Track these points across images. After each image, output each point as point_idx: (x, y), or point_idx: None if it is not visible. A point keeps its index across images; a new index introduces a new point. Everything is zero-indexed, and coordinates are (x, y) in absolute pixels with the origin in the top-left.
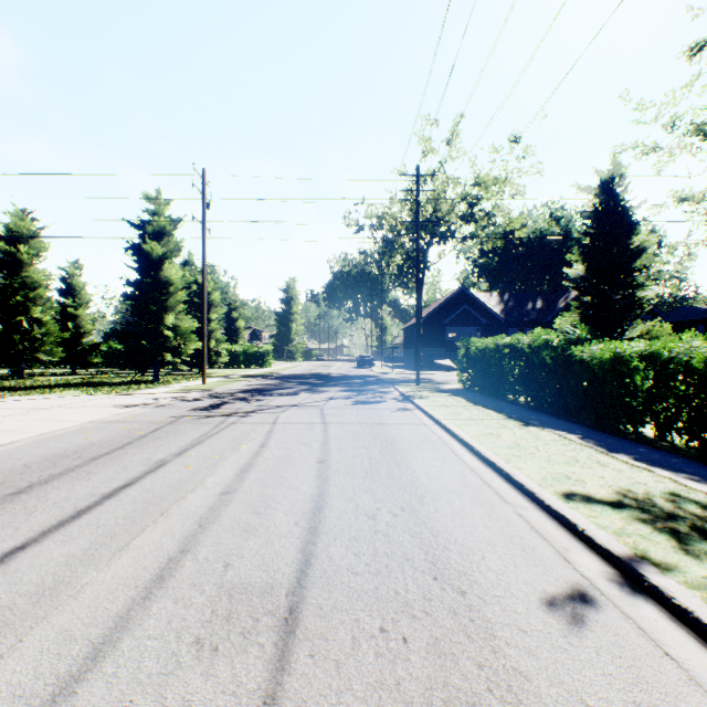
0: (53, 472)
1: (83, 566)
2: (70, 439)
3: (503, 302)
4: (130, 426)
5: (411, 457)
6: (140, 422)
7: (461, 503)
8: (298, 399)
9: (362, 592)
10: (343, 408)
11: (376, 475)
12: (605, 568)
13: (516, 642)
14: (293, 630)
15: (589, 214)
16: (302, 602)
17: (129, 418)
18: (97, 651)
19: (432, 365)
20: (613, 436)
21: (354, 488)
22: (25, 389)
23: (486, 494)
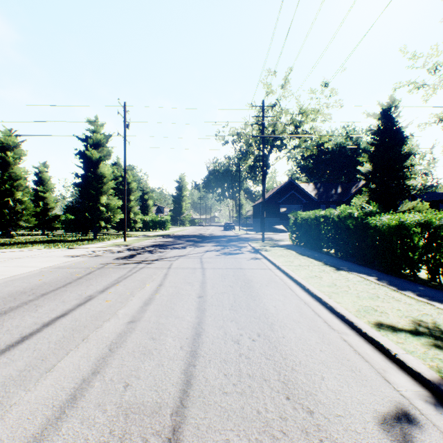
0: (12, 305)
1: (15, 386)
2: (30, 279)
3: (316, 188)
4: (73, 271)
5: (262, 293)
6: (80, 267)
7: (300, 330)
8: (186, 251)
9: (231, 412)
10: (215, 257)
11: (238, 307)
12: (418, 388)
13: None
14: None
15: (374, 131)
16: (183, 422)
17: (73, 264)
18: None
19: (272, 228)
20: (399, 278)
21: (223, 318)
22: (9, 244)
23: (318, 322)
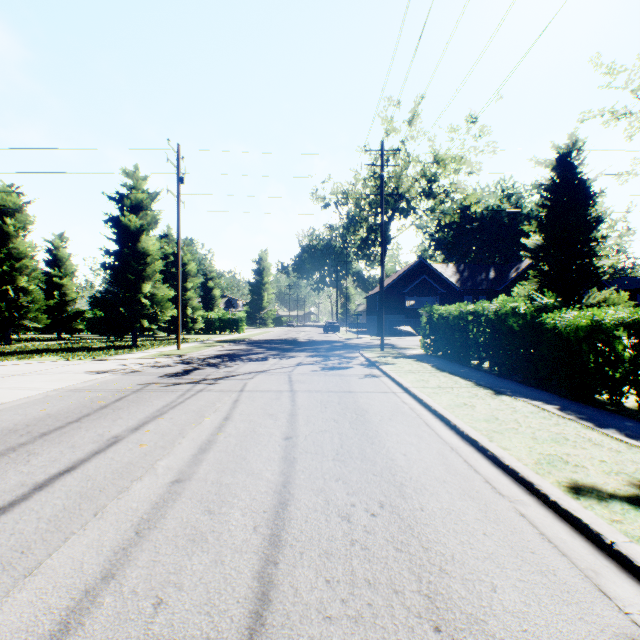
0: None
1: None
2: (27, 409)
3: (458, 272)
4: (94, 395)
5: (384, 433)
6: (106, 390)
7: (448, 496)
8: (267, 365)
9: None
10: (310, 374)
11: (347, 456)
12: None
13: None
14: None
15: (547, 187)
16: None
17: (97, 385)
18: None
19: (393, 330)
20: (593, 407)
21: (323, 475)
22: (6, 354)
23: (475, 482)
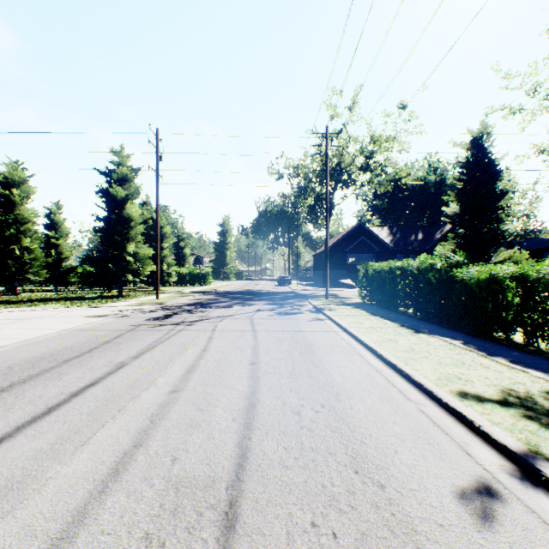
0: (31, 372)
1: (49, 460)
2: (48, 344)
3: (392, 234)
4: (98, 333)
5: (326, 360)
6: (106, 330)
7: (371, 400)
8: (232, 311)
9: (293, 486)
10: (268, 318)
11: (298, 375)
12: (503, 462)
13: (436, 537)
14: (233, 525)
15: (462, 164)
16: (240, 496)
17: (97, 326)
18: (54, 547)
19: (337, 283)
20: (489, 342)
21: (280, 387)
22: (16, 303)
23: (391, 392)
